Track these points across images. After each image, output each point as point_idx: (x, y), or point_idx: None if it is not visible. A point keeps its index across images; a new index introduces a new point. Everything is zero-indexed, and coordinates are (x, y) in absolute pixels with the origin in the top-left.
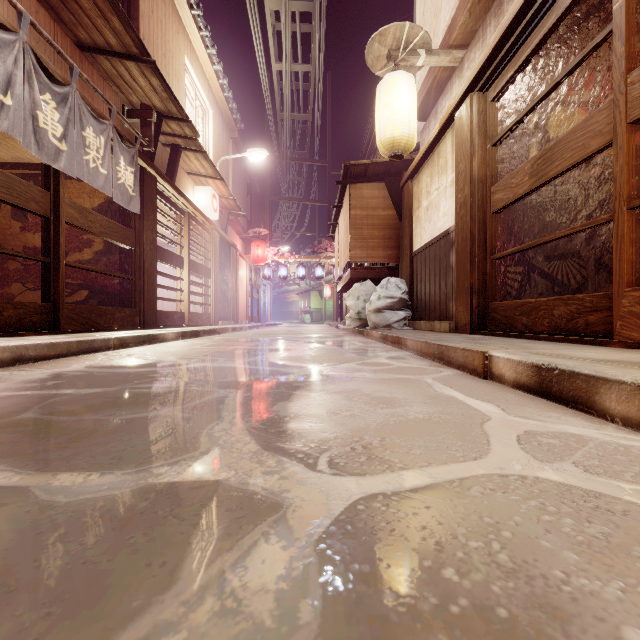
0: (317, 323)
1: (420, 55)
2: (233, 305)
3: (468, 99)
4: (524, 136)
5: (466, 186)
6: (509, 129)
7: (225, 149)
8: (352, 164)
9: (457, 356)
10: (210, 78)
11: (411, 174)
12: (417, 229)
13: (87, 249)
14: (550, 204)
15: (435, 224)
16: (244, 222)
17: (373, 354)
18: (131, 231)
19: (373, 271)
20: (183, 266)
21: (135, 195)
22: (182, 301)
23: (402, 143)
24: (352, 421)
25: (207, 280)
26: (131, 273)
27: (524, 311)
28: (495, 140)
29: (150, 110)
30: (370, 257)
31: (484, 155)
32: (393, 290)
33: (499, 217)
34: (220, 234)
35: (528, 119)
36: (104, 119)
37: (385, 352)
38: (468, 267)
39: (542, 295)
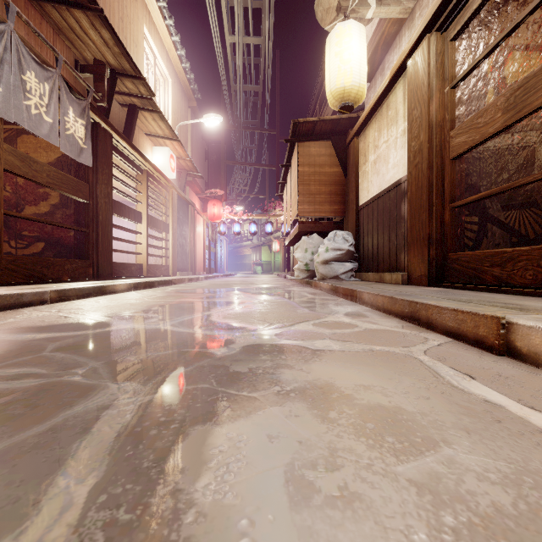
0: (267, 274)
1: (370, 5)
2: (191, 258)
3: (424, 41)
4: (481, 81)
5: (422, 132)
6: (474, 65)
7: (184, 116)
8: (301, 121)
9: (443, 318)
10: (169, 49)
11: (358, 130)
12: (363, 183)
13: (43, 202)
14: (508, 152)
15: (384, 176)
16: (202, 184)
17: (328, 309)
18: (84, 184)
19: (320, 225)
20: (141, 221)
21: (86, 147)
22: (140, 253)
23: (352, 93)
24: (353, 536)
25: (166, 234)
26: (84, 225)
27: (496, 262)
28: (456, 81)
29: (103, 65)
30: (317, 212)
31: (442, 98)
32: (340, 242)
33: (457, 164)
34: (178, 192)
35: (485, 64)
36: (50, 67)
37: (340, 306)
38: (424, 216)
39: (499, 246)
